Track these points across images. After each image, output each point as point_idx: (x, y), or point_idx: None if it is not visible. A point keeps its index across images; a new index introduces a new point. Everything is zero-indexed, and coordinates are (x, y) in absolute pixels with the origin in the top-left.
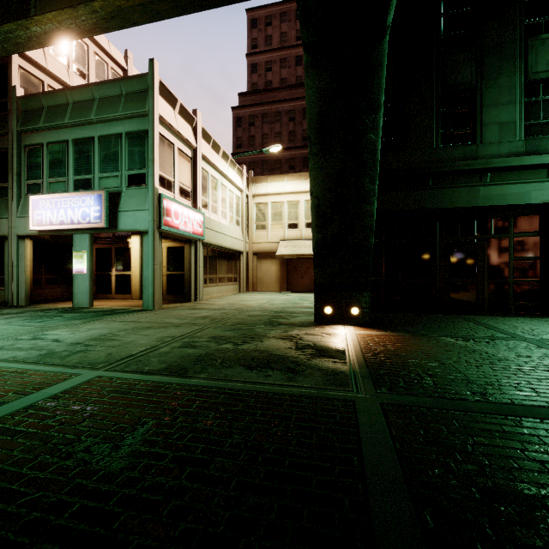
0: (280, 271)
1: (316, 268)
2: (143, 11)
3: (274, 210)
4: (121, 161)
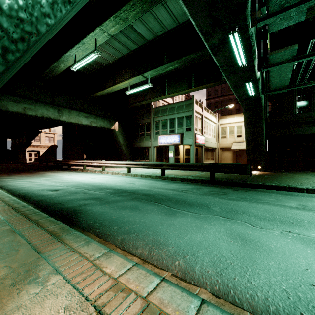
0: (233, 156)
1: (247, 155)
2: (196, 89)
3: (230, 130)
4: (183, 124)
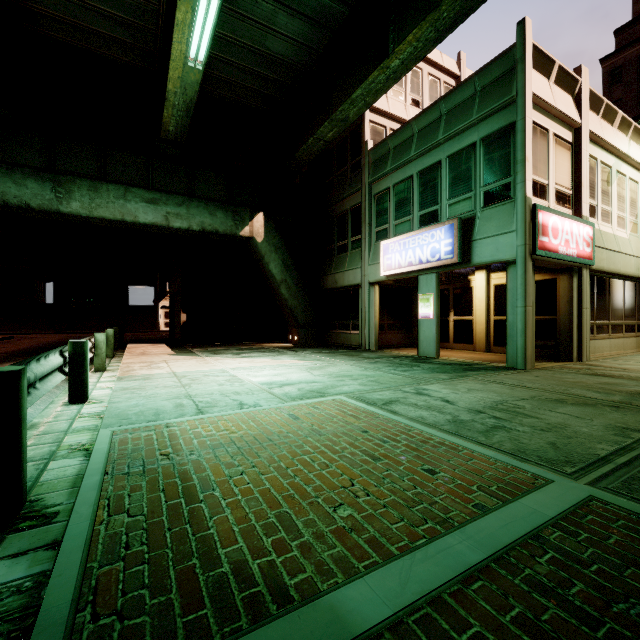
0: None
1: None
2: None
3: None
4: (474, 178)
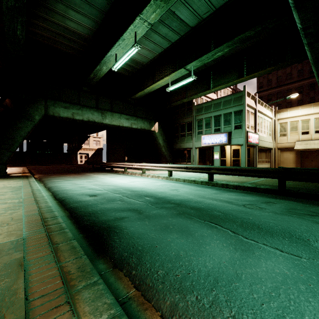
0: (296, 157)
1: None
2: (249, 78)
3: (292, 125)
4: (231, 121)
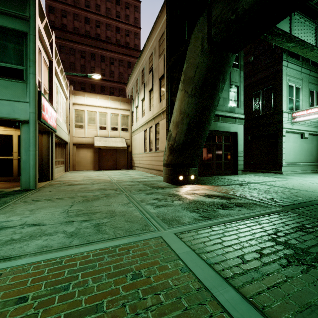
0: (94, 156)
1: (177, 155)
2: None
3: (90, 116)
4: None
